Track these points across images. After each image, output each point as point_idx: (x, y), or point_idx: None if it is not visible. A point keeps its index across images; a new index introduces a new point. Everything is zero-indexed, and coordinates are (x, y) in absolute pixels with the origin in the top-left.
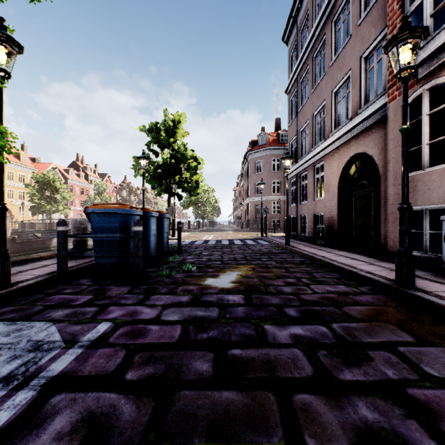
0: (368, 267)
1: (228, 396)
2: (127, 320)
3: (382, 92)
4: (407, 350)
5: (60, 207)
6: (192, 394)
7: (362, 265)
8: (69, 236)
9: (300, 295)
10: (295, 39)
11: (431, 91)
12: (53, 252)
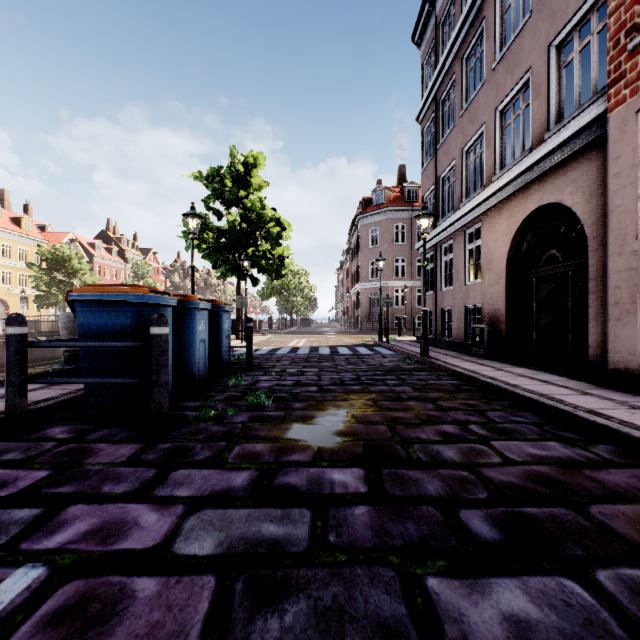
0: (583, 400)
1: None
2: (89, 554)
3: (591, 97)
4: None
5: None
6: None
7: (570, 395)
8: (28, 344)
9: (481, 468)
10: (433, 37)
11: None
12: (33, 369)
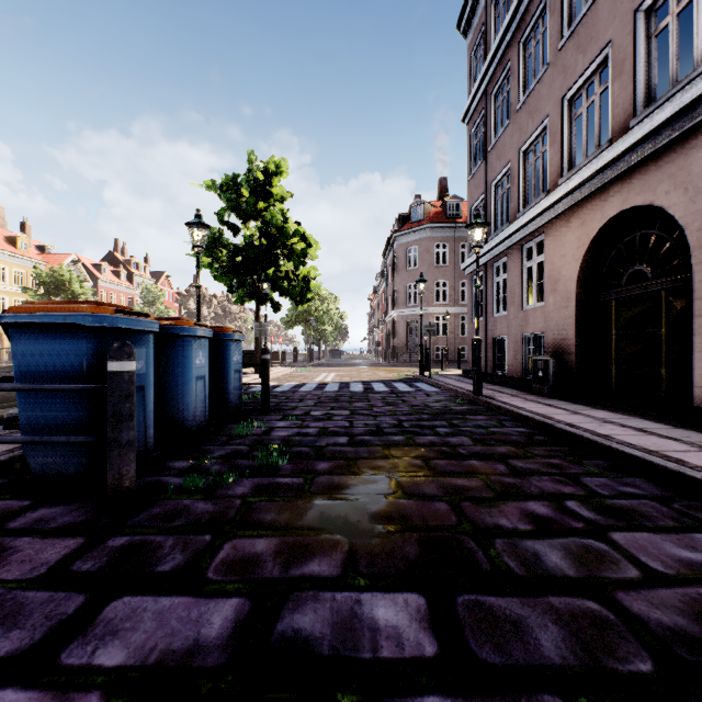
0: None
1: None
2: None
3: (697, 67)
4: None
5: None
6: None
7: (689, 452)
8: None
9: (616, 592)
10: (483, 22)
11: None
12: None
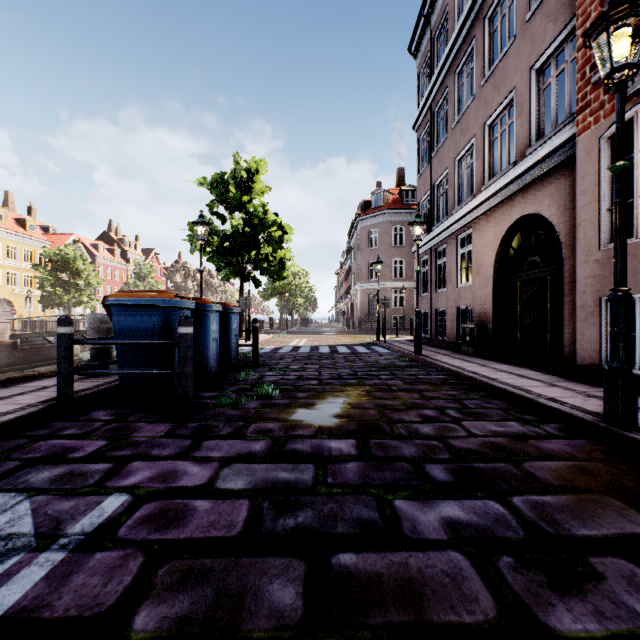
0: (549, 390)
1: None
2: (157, 488)
3: (565, 120)
4: None
5: (84, 298)
6: None
7: (539, 387)
8: (75, 341)
9: (448, 439)
10: (428, 49)
11: None
12: None
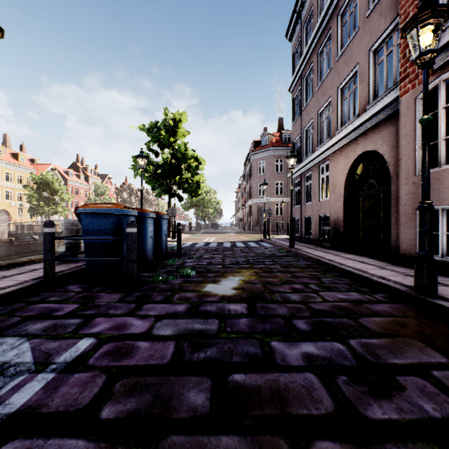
0: (380, 271)
1: (228, 445)
2: (113, 334)
3: (392, 85)
4: (444, 374)
5: (59, 209)
6: (183, 441)
7: (373, 269)
8: (56, 238)
9: (309, 303)
10: (299, 36)
11: (446, 84)
12: None
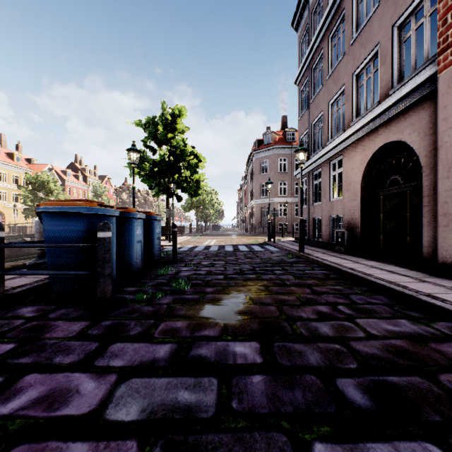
0: (422, 286)
1: None
2: (35, 420)
3: (425, 62)
4: None
5: None
6: None
7: (412, 282)
8: (5, 245)
9: (350, 341)
10: (307, 23)
11: None
12: (15, 262)
